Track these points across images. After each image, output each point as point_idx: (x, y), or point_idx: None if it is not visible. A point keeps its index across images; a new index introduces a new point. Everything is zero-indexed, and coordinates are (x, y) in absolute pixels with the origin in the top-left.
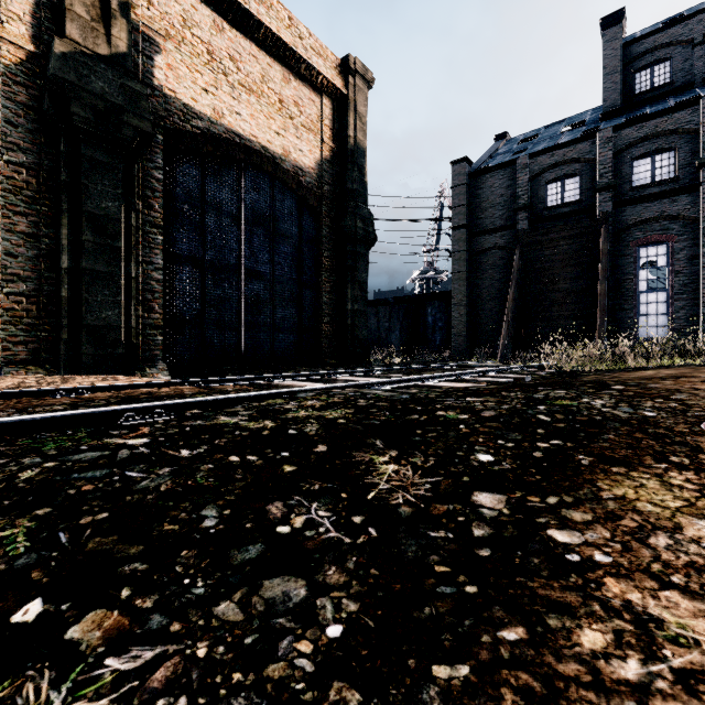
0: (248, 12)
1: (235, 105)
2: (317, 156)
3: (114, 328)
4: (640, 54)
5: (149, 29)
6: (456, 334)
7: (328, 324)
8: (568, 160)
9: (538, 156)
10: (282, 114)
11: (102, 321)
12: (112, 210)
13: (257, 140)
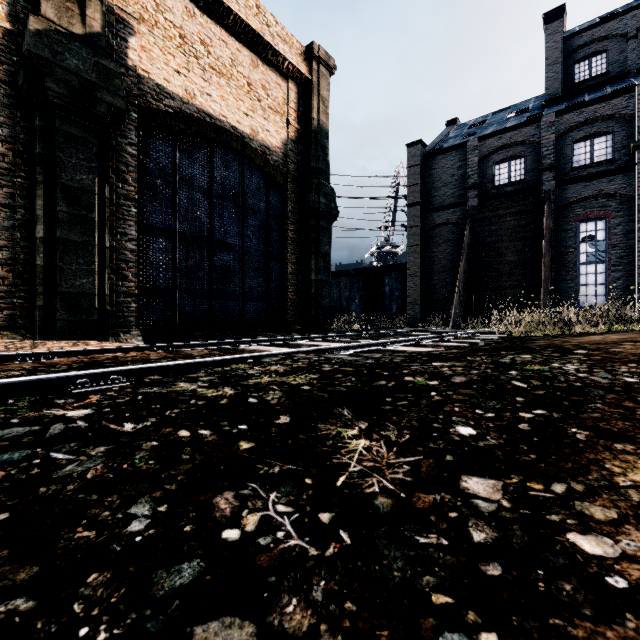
0: None
1: (206, 86)
2: (283, 137)
3: (88, 296)
4: (579, 46)
5: (123, 12)
6: (411, 302)
7: (294, 293)
8: (515, 142)
9: (486, 139)
10: (250, 96)
11: (77, 288)
12: (87, 183)
13: (226, 120)
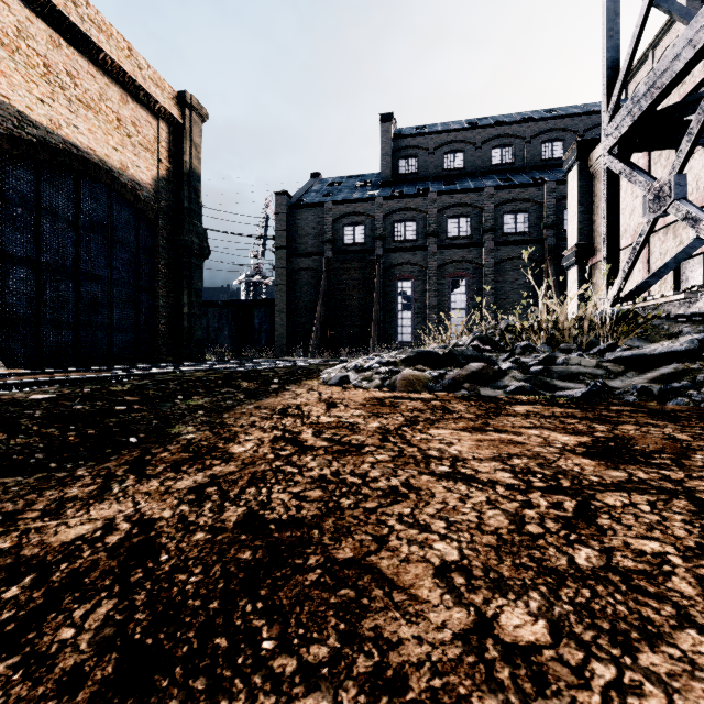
0: (89, 38)
1: (72, 118)
2: (154, 174)
3: None
4: (402, 148)
5: None
6: (279, 336)
7: (165, 325)
8: (358, 212)
9: (338, 205)
10: (120, 131)
11: None
12: None
13: (95, 153)
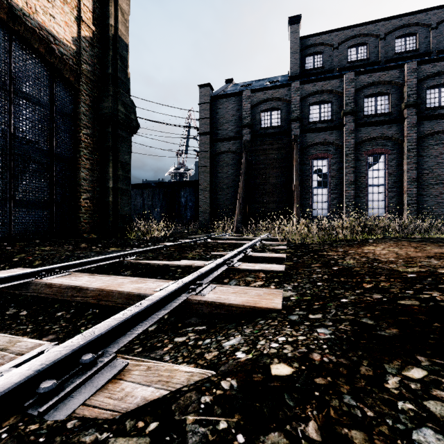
0: None
1: None
2: (75, 32)
3: None
4: (308, 46)
5: None
6: (202, 211)
7: (88, 200)
8: (275, 98)
9: (256, 92)
10: None
11: None
12: None
13: None
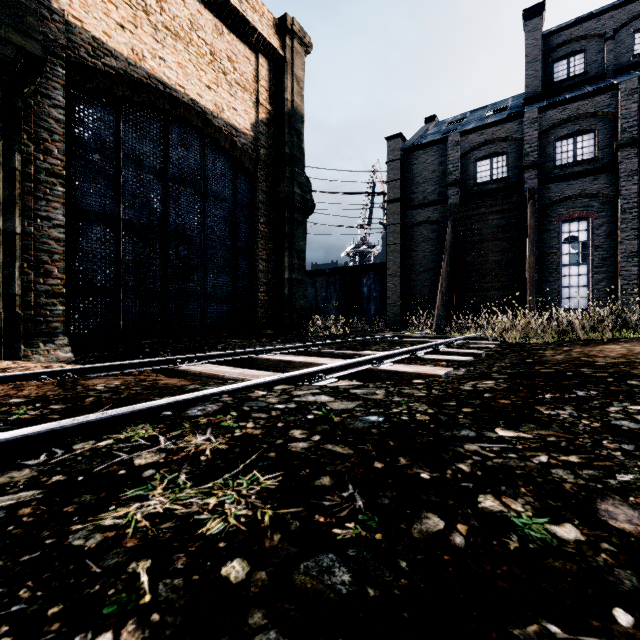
0: None
1: (158, 48)
2: (253, 118)
3: None
4: (558, 45)
5: None
6: (391, 304)
7: (265, 293)
8: (497, 138)
9: (468, 135)
10: (214, 67)
11: None
12: None
13: (184, 91)
